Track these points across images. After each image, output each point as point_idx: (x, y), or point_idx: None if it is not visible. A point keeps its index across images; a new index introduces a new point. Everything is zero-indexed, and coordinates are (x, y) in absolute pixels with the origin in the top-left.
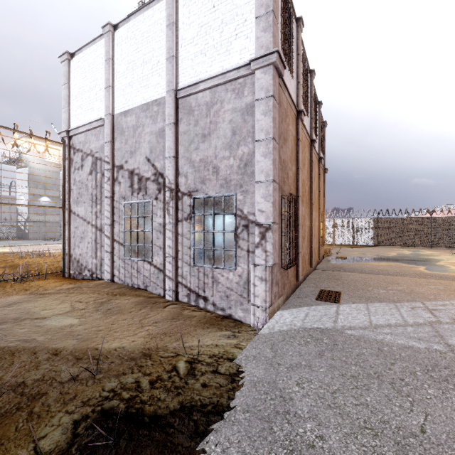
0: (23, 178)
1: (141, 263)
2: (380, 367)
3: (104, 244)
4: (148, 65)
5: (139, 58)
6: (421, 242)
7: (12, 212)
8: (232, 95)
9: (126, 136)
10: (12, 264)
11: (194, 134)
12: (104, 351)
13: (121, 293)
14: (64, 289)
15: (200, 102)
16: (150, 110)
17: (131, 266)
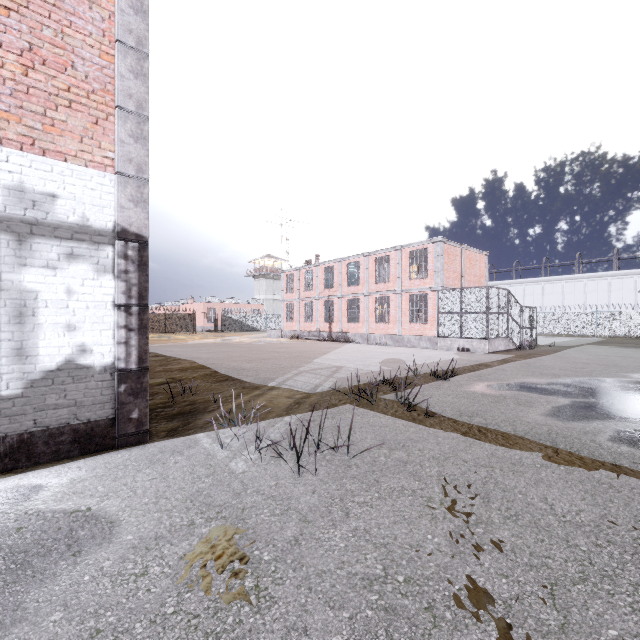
0: None
1: None
2: (168, 346)
3: None
4: None
5: None
6: (160, 330)
7: None
8: None
9: None
10: None
11: None
12: None
13: None
14: None
15: None
16: None
17: None
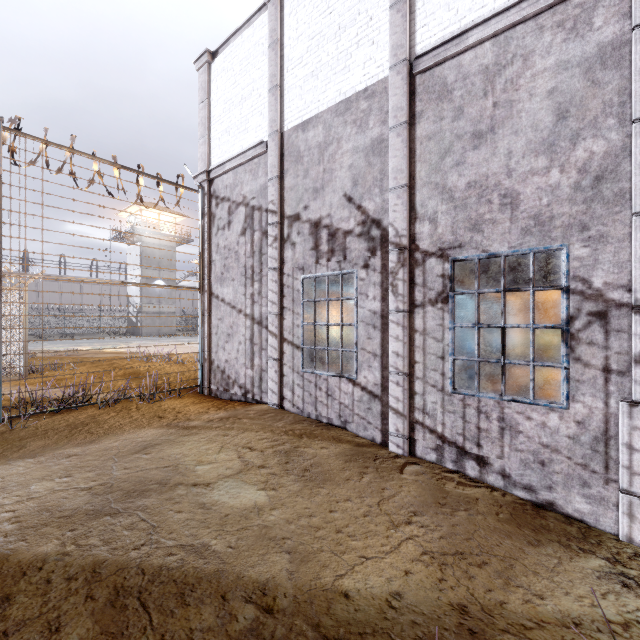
0: (134, 256)
1: (334, 380)
2: None
3: (265, 346)
4: (348, 32)
5: (331, 24)
6: None
7: (137, 296)
8: (555, 36)
9: (305, 165)
10: (132, 372)
11: (452, 135)
12: (369, 611)
13: (308, 433)
14: (215, 420)
15: (469, 69)
16: (352, 110)
17: (316, 384)
